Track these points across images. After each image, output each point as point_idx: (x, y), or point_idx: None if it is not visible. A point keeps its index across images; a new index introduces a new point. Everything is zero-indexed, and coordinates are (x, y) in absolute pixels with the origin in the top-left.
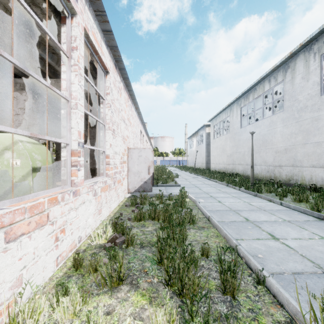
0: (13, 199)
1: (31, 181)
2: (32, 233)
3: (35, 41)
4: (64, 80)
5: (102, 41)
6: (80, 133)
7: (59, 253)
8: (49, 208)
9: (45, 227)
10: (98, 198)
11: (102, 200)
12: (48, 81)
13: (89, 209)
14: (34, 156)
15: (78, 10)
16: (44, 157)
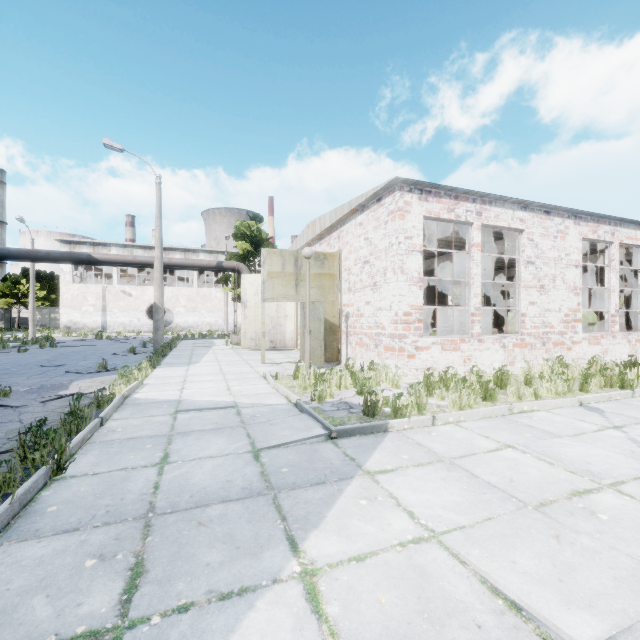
0: (588, 333)
1: (587, 329)
2: (594, 345)
3: (583, 244)
4: (606, 278)
5: (636, 232)
6: (616, 305)
7: (604, 361)
8: (600, 339)
9: (598, 346)
10: (632, 346)
11: (637, 348)
12: (588, 257)
13: (623, 349)
14: (588, 317)
15: (615, 239)
16: (593, 318)
